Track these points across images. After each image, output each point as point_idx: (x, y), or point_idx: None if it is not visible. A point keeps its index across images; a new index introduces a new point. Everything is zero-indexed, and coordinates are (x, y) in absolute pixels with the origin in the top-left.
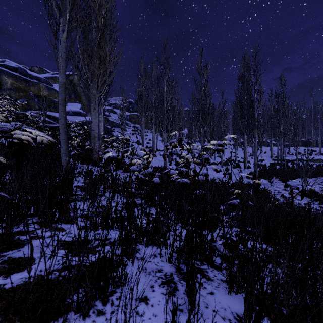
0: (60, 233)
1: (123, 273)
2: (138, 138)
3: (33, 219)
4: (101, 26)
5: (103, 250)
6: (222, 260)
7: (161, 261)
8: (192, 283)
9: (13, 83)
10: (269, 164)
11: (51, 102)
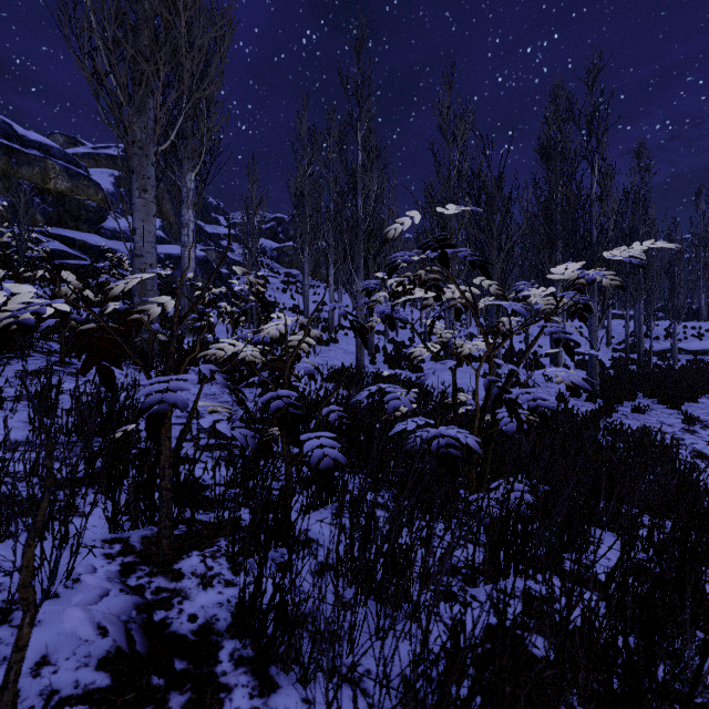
0: None
1: None
2: (296, 300)
3: None
4: None
5: None
6: None
7: None
8: None
9: None
10: (609, 361)
11: (78, 208)
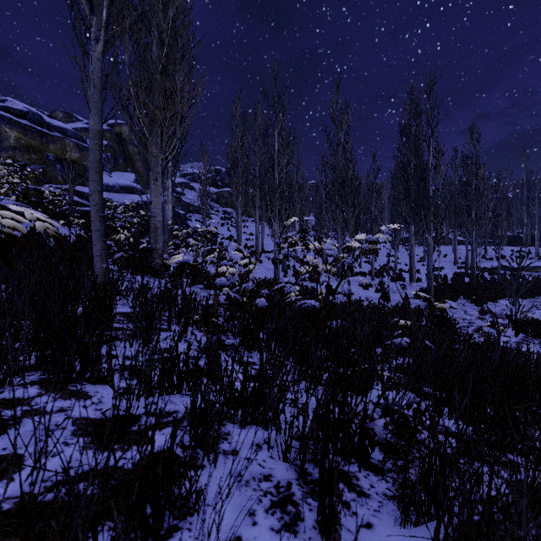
0: (80, 403)
1: (194, 488)
2: (231, 231)
3: (33, 376)
4: (166, 38)
5: (151, 447)
6: (385, 455)
7: (269, 458)
8: (331, 512)
9: (20, 137)
10: (453, 275)
11: (84, 171)
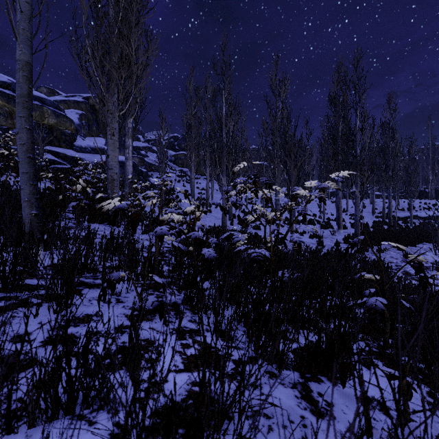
0: None
1: None
2: (186, 187)
3: None
4: (122, 2)
5: None
6: None
7: None
8: None
9: (4, 105)
10: (372, 223)
11: (60, 134)
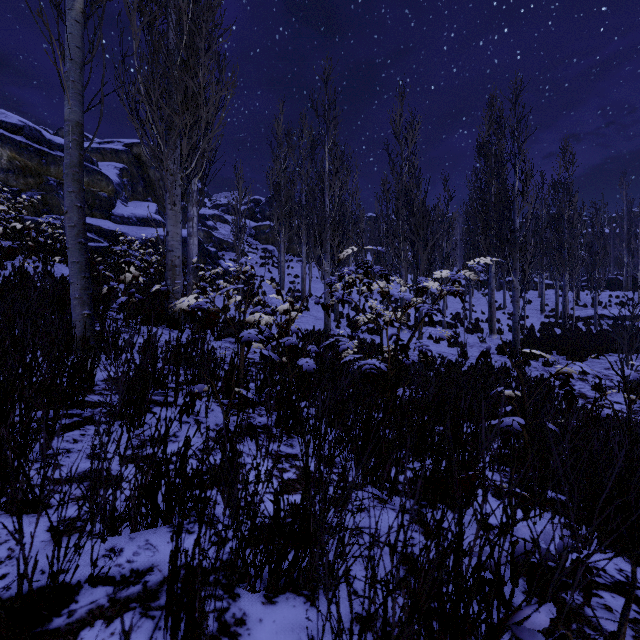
0: None
1: None
2: (273, 273)
3: None
4: (187, 22)
5: None
6: None
7: None
8: None
9: (14, 157)
10: (540, 326)
11: (93, 199)
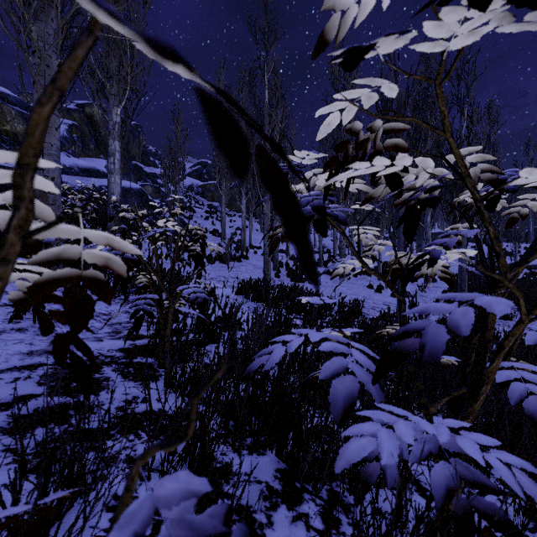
0: None
1: None
2: (216, 225)
3: None
4: None
5: None
6: None
7: None
8: None
9: None
10: None
11: None
